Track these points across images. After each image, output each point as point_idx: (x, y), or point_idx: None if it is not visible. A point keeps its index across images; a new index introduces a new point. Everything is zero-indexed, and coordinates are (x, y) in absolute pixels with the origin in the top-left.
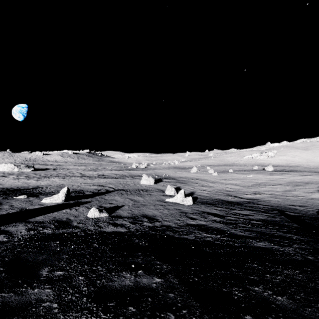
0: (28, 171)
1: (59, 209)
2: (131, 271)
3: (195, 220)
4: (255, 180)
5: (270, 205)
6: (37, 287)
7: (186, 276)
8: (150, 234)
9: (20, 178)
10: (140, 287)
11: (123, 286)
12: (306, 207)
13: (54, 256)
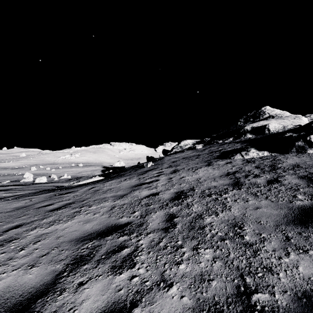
0: None
1: None
2: None
3: None
4: (78, 171)
5: None
6: None
7: None
8: None
9: None
10: None
11: None
12: None
13: None
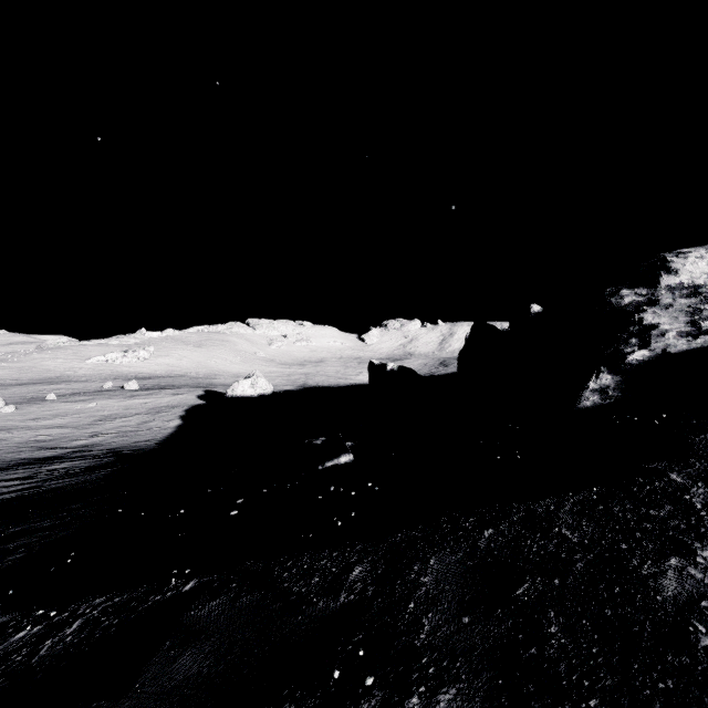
0: None
1: None
2: None
3: None
4: (101, 411)
5: (109, 448)
6: None
7: None
8: None
9: None
10: None
11: None
12: (153, 441)
13: None
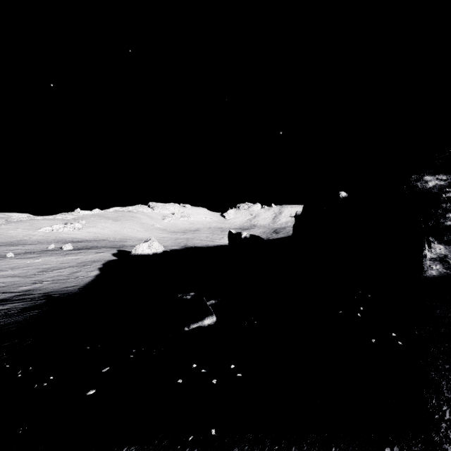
0: None
1: None
2: None
3: None
4: (44, 265)
5: (44, 292)
6: None
7: None
8: None
9: None
10: None
11: None
12: (77, 286)
13: None
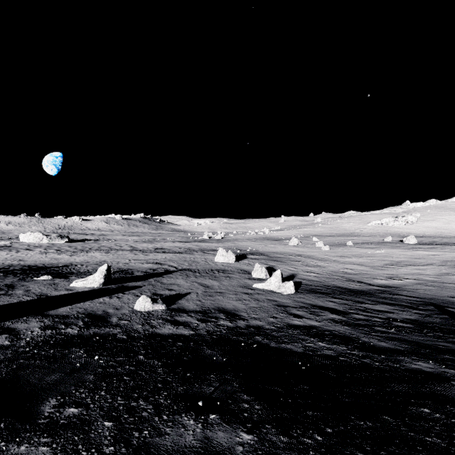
0: (61, 243)
1: (93, 297)
2: (197, 414)
3: (301, 318)
4: (389, 257)
5: (419, 297)
6: (27, 441)
7: (300, 431)
8: (229, 340)
9: (48, 252)
10: (213, 452)
11: (180, 449)
12: None
13: (72, 376)
